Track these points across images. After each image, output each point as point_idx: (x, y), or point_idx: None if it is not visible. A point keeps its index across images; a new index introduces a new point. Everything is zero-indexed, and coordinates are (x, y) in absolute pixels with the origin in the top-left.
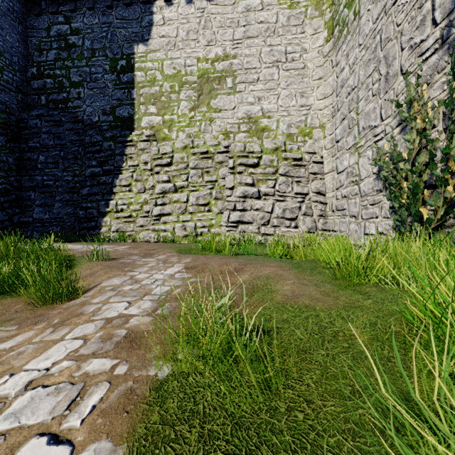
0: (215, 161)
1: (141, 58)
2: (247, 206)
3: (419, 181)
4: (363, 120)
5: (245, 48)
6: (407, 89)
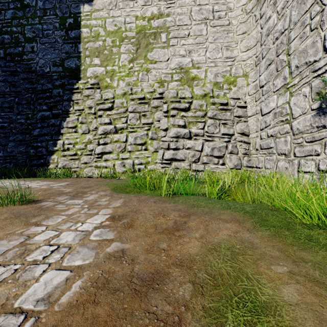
0: (151, 106)
1: (87, 17)
2: (179, 145)
3: None
4: (297, 59)
5: (177, 7)
6: None
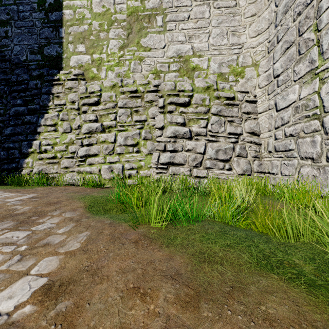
0: (144, 100)
1: None
2: (177, 147)
3: None
4: None
5: None
6: None
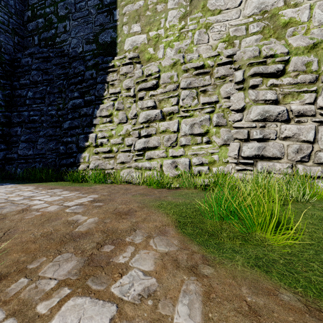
0: (214, 77)
1: None
2: (268, 133)
3: None
4: None
5: None
6: None
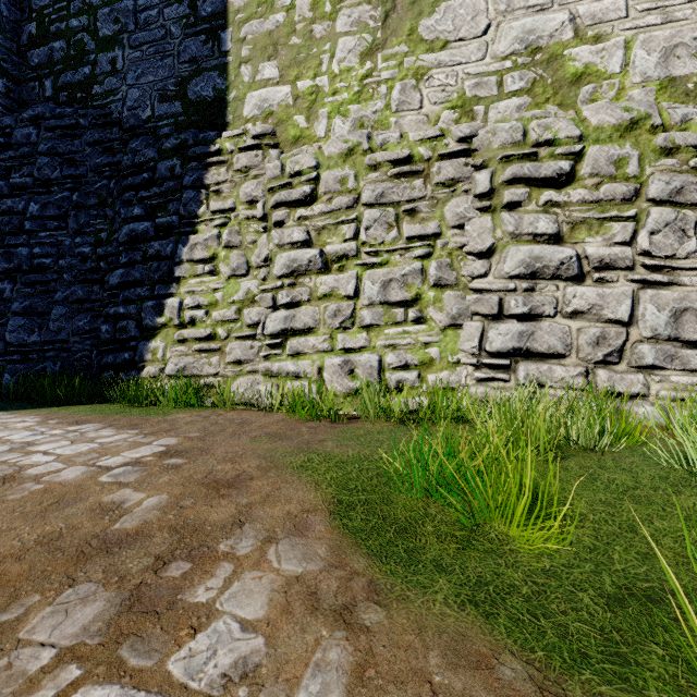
0: (432, 182)
1: None
2: (540, 304)
3: None
4: None
5: None
6: None
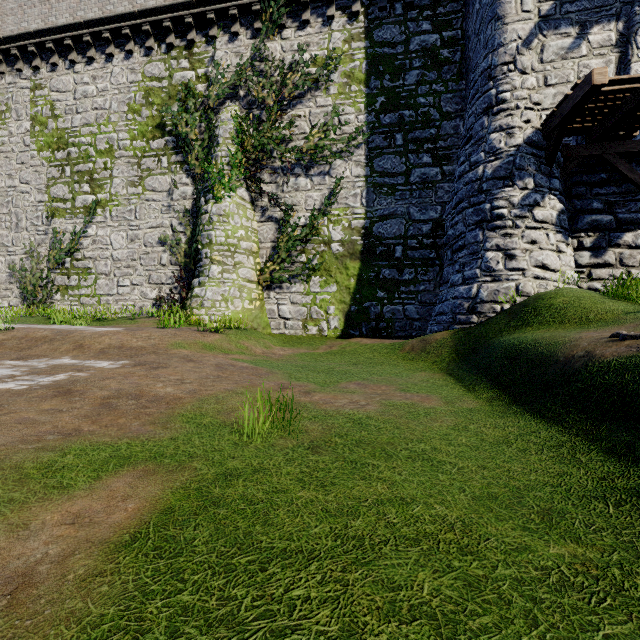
0: None
1: None
2: None
3: (37, 283)
4: None
5: None
6: (31, 242)
